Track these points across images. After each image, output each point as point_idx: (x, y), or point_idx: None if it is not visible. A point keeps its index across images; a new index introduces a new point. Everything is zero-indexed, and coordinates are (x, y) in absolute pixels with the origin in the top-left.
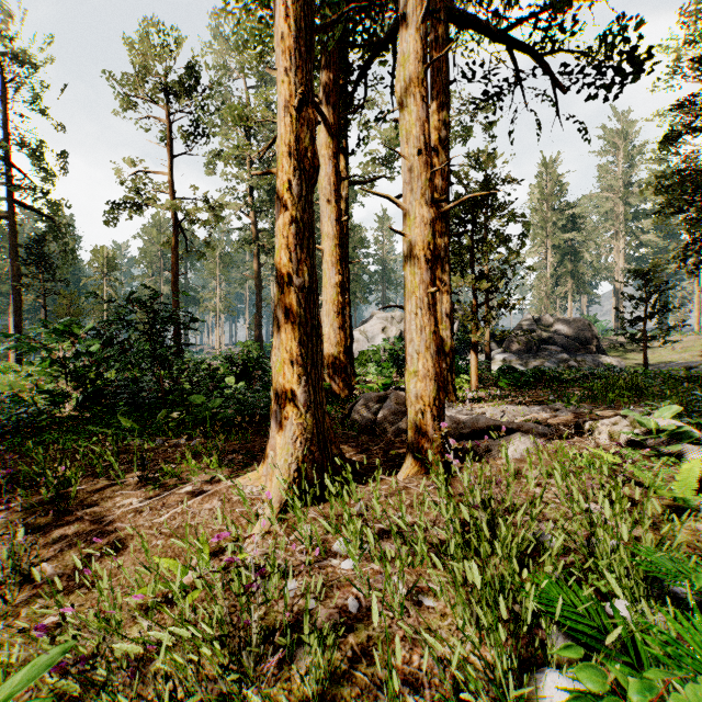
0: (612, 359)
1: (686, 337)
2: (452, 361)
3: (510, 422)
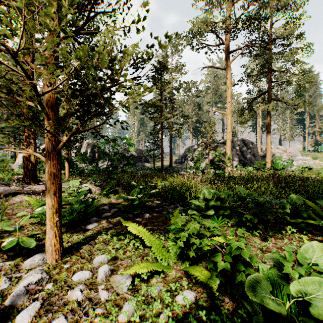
0: (149, 164)
1: (173, 156)
2: (35, 166)
3: (28, 190)
